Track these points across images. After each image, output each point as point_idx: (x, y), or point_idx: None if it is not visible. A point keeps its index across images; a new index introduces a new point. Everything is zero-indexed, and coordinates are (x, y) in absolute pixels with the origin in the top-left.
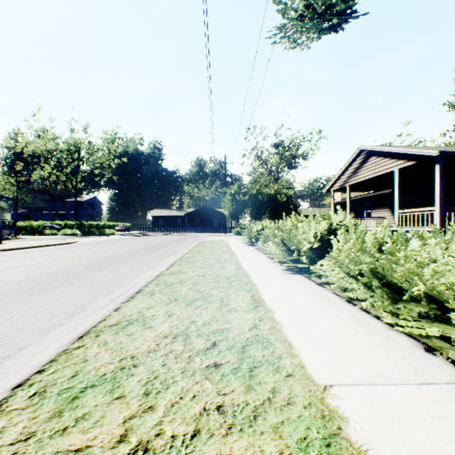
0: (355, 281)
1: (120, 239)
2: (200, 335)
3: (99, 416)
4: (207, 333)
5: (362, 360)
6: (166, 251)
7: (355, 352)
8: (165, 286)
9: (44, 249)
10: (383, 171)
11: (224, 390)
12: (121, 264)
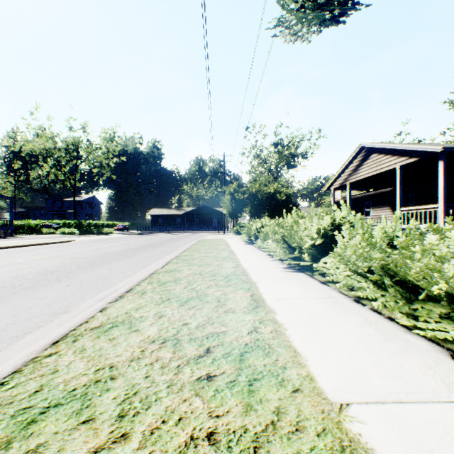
0: (363, 279)
1: (118, 238)
2: (193, 340)
3: (57, 448)
4: (201, 338)
5: (382, 371)
6: (163, 249)
7: (371, 361)
8: (158, 284)
9: (39, 247)
10: (384, 168)
11: (217, 411)
12: (115, 262)
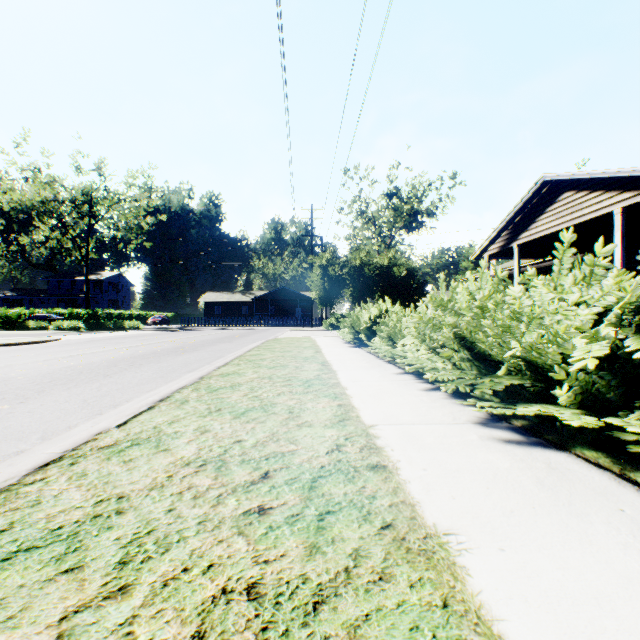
0: None
1: (137, 336)
2: None
3: None
4: None
5: None
6: (194, 357)
7: None
8: None
9: None
10: (589, 215)
11: None
12: (46, 395)
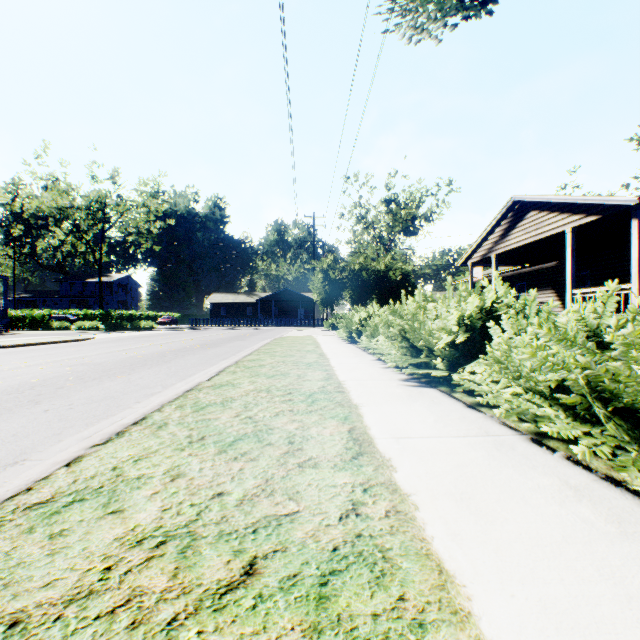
0: (544, 402)
1: (158, 335)
2: (223, 538)
3: None
4: (242, 531)
5: None
6: (220, 351)
7: (616, 601)
8: (193, 409)
9: (35, 348)
10: (548, 232)
11: None
12: (140, 371)
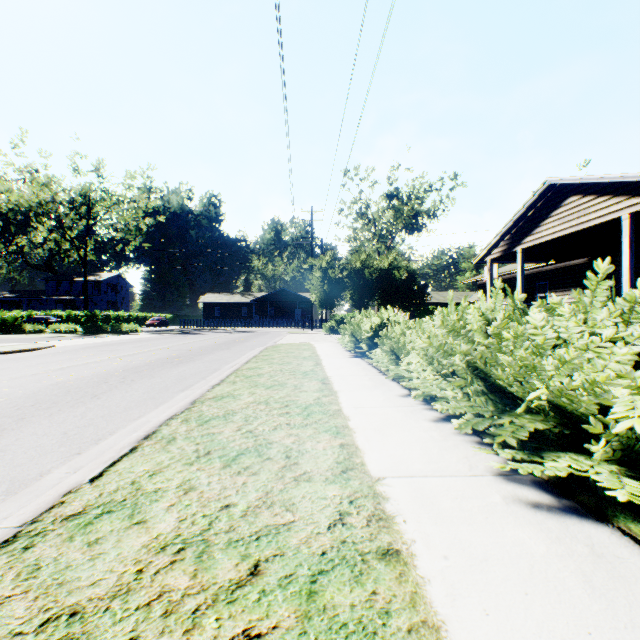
0: None
1: (134, 342)
2: None
3: None
4: None
5: None
6: (189, 370)
7: None
8: None
9: None
10: (596, 220)
11: None
12: (24, 425)
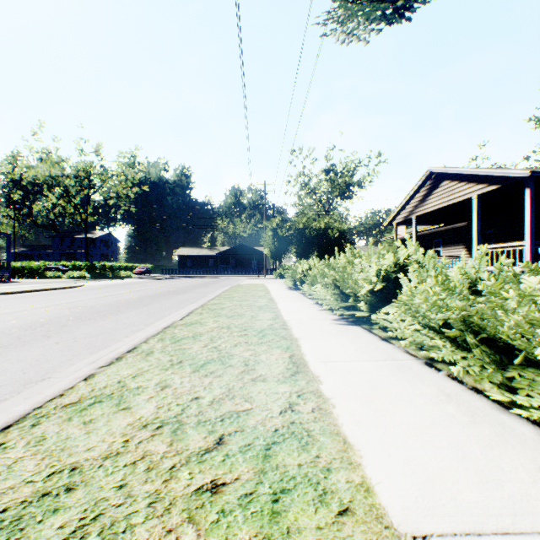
0: (436, 336)
1: (136, 283)
2: (201, 424)
3: None
4: (213, 420)
5: (472, 475)
6: (188, 296)
7: (455, 458)
8: (171, 341)
9: (37, 294)
10: (458, 198)
11: None
12: (125, 313)
